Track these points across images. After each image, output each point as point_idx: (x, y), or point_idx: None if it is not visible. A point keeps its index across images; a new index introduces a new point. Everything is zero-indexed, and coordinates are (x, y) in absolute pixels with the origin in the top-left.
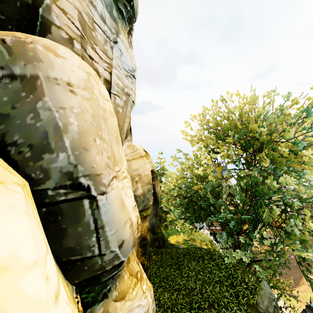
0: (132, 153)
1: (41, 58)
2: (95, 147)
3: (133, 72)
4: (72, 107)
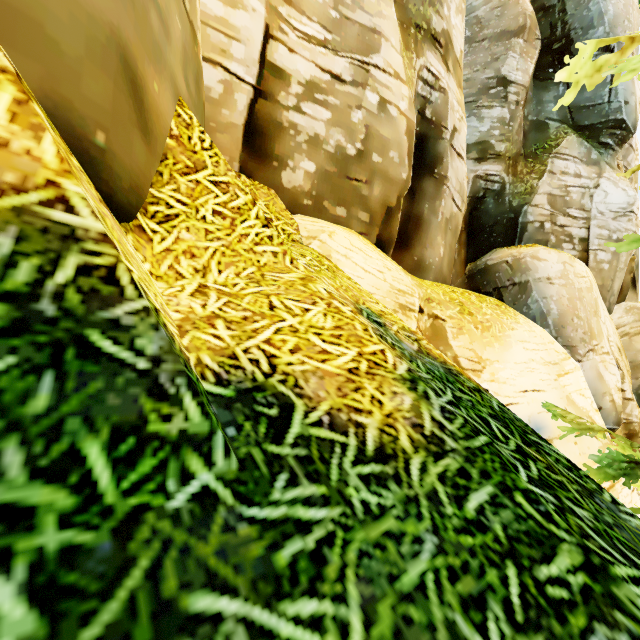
0: (636, 322)
1: (529, 268)
2: (570, 325)
3: (629, 207)
4: (551, 296)
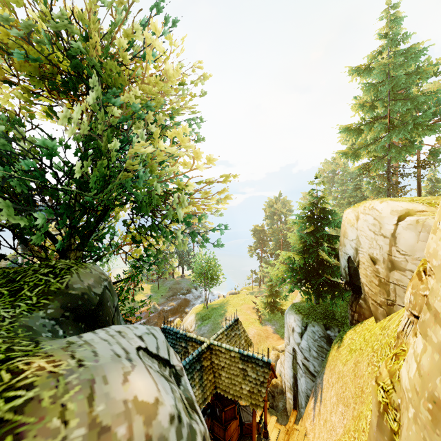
0: None
1: None
2: None
3: None
4: None
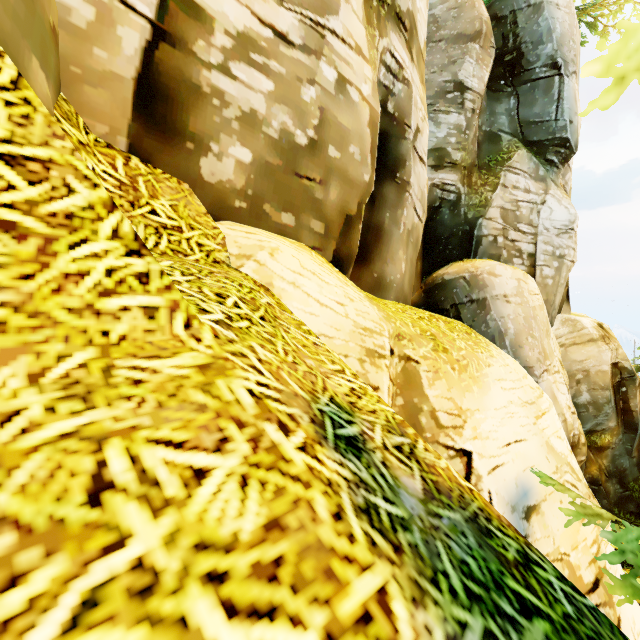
0: (570, 334)
1: (487, 284)
2: (527, 345)
3: (570, 225)
4: (508, 315)
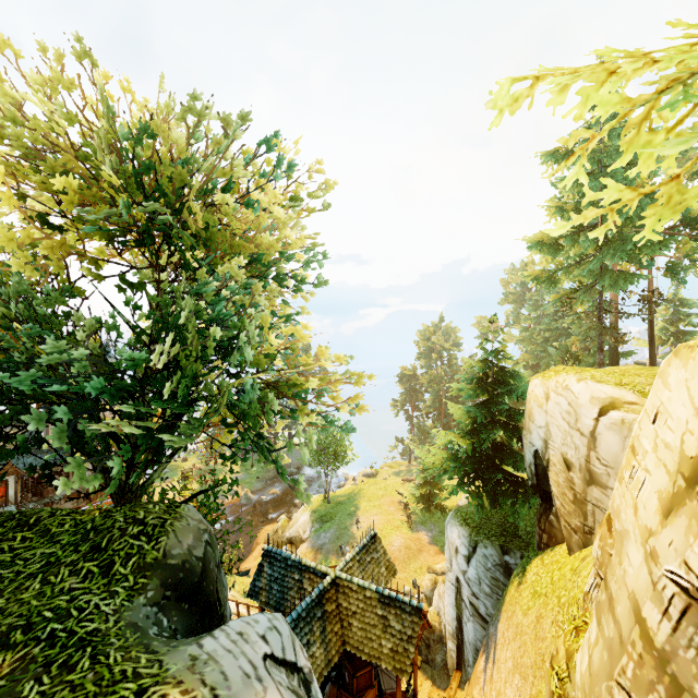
0: None
1: None
2: None
3: None
4: None
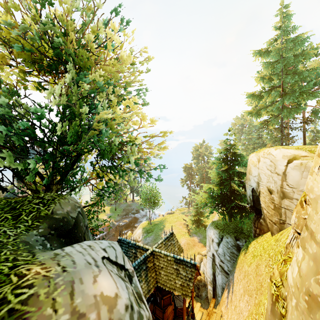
0: None
1: None
2: None
3: None
4: None
